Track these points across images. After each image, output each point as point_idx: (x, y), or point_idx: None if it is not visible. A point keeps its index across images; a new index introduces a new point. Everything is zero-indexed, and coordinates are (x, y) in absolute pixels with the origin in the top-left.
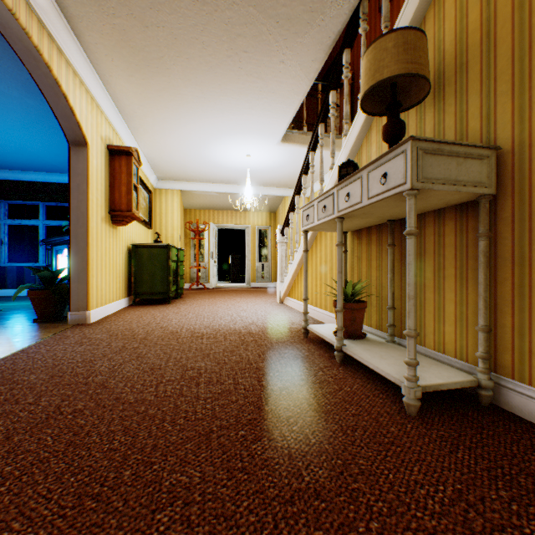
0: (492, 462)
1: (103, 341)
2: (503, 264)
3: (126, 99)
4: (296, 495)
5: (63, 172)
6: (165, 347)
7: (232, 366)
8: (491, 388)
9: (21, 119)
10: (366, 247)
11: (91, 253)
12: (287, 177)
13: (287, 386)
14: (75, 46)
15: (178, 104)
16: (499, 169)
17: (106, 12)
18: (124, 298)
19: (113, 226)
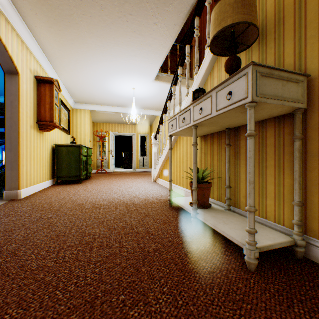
0: None
1: (26, 213)
2: (312, 158)
3: (49, 45)
4: None
5: None
6: (72, 216)
7: (119, 231)
8: (303, 246)
9: None
10: (210, 146)
11: (22, 150)
12: (158, 103)
13: (159, 247)
14: (6, 0)
15: (85, 50)
16: (308, 90)
17: None
18: (49, 180)
19: (40, 131)
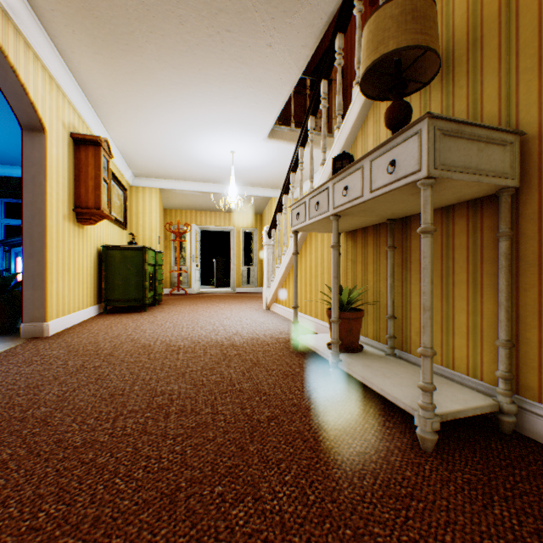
0: (539, 521)
1: (58, 359)
2: (528, 268)
3: (93, 82)
4: None
5: None
6: (133, 365)
7: (211, 389)
8: (514, 413)
9: None
10: (362, 249)
11: (50, 255)
12: (274, 177)
13: (277, 415)
14: (26, 11)
15: (153, 89)
16: (522, 158)
17: None
18: (93, 305)
19: (78, 225)
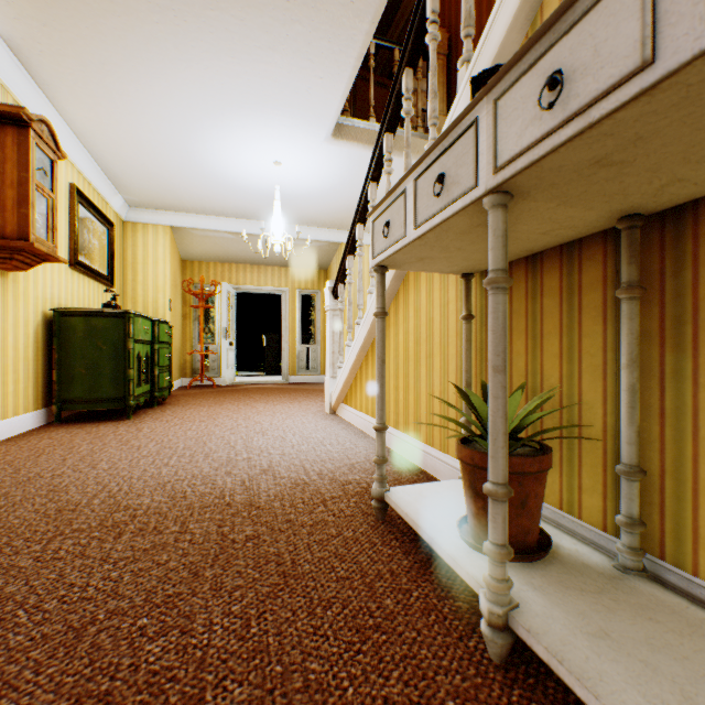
0: None
1: None
2: None
3: (4, 1)
4: None
5: None
6: None
7: None
8: None
9: None
10: (526, 303)
11: None
12: (344, 210)
13: None
14: None
15: (122, 23)
16: None
17: None
18: (34, 410)
19: None
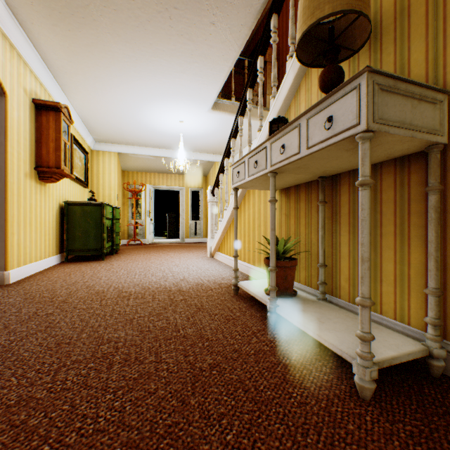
0: None
1: (13, 306)
2: None
3: (53, 53)
4: None
5: None
6: (85, 312)
7: (157, 335)
8: (443, 357)
9: None
10: (295, 204)
11: (10, 210)
12: (217, 144)
13: (219, 362)
14: None
15: (109, 62)
16: None
17: None
18: (56, 255)
19: (40, 182)
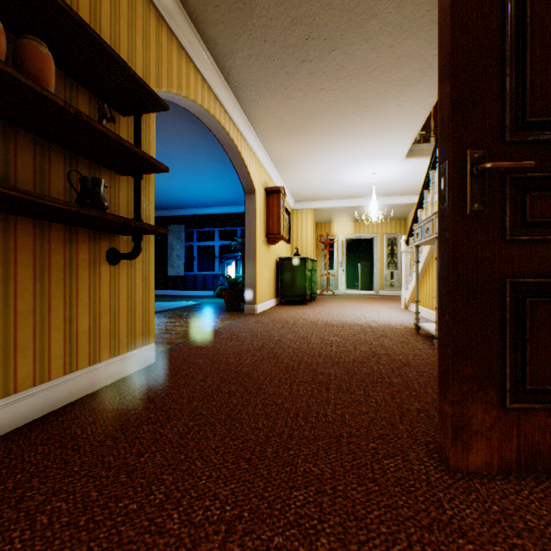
0: None
1: (269, 323)
2: None
3: (277, 154)
4: (378, 382)
5: (230, 205)
6: (308, 329)
7: (353, 341)
8: None
9: (213, 177)
10: None
11: (257, 266)
12: (416, 185)
13: (389, 353)
14: (251, 133)
15: (313, 149)
16: None
17: (271, 112)
18: (274, 298)
19: (267, 245)
